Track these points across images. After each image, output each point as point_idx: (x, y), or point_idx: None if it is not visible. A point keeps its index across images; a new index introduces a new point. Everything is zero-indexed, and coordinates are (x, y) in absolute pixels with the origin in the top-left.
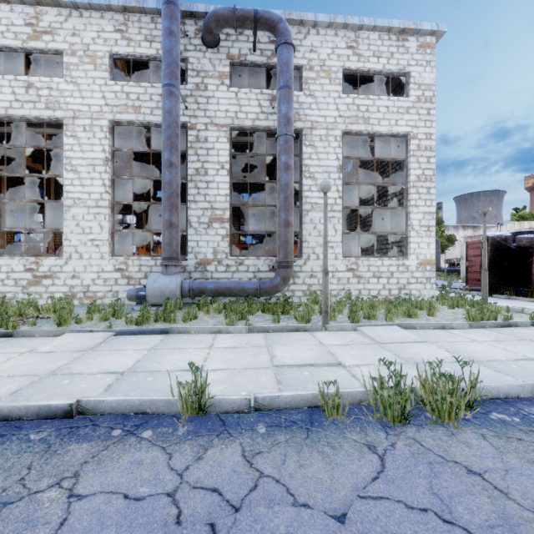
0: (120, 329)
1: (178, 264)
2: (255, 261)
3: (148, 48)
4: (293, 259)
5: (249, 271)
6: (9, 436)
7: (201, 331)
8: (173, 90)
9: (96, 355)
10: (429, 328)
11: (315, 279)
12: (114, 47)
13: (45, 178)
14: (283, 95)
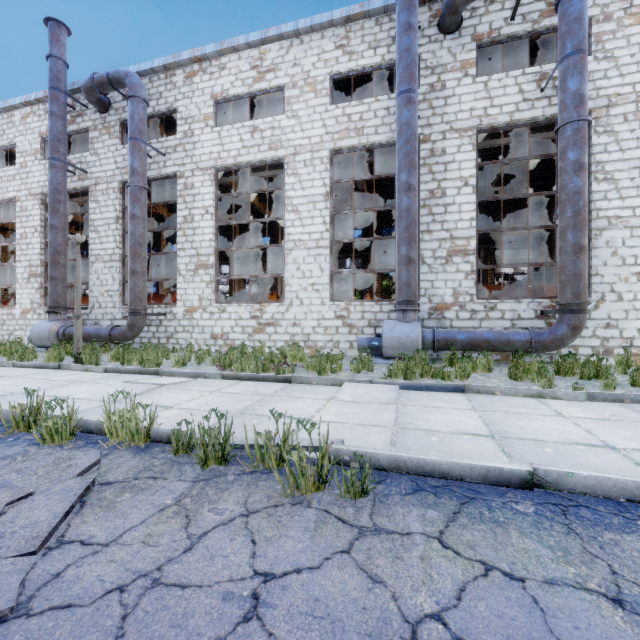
0: (404, 383)
1: (416, 309)
2: (514, 305)
3: (372, 57)
4: (587, 299)
5: (505, 318)
6: (483, 501)
7: (511, 393)
8: (412, 96)
9: (414, 410)
10: None
11: (615, 330)
12: (335, 66)
13: (231, 229)
14: (571, 65)
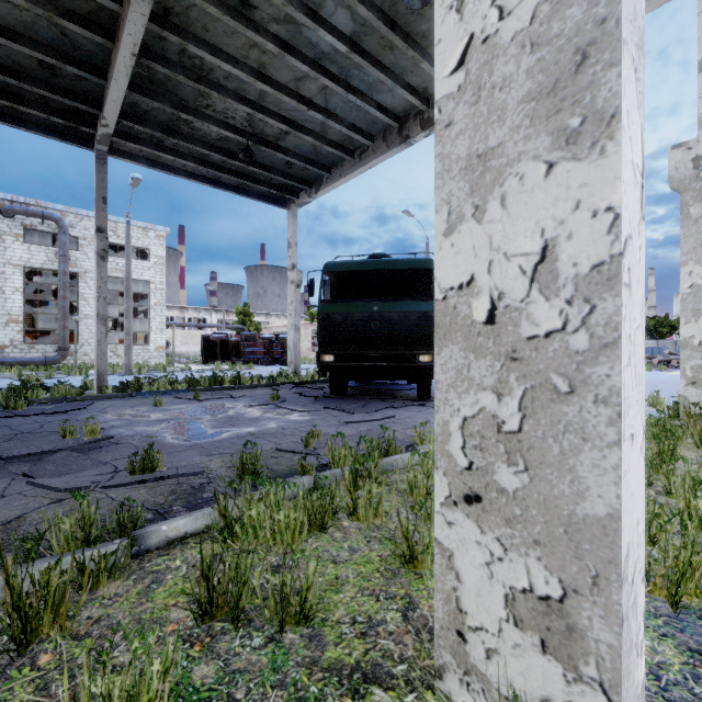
0: None
1: None
2: (44, 346)
3: None
4: (69, 345)
5: (40, 352)
6: None
7: (11, 374)
8: None
9: None
10: (121, 371)
11: (88, 356)
12: None
13: None
14: (62, 260)
